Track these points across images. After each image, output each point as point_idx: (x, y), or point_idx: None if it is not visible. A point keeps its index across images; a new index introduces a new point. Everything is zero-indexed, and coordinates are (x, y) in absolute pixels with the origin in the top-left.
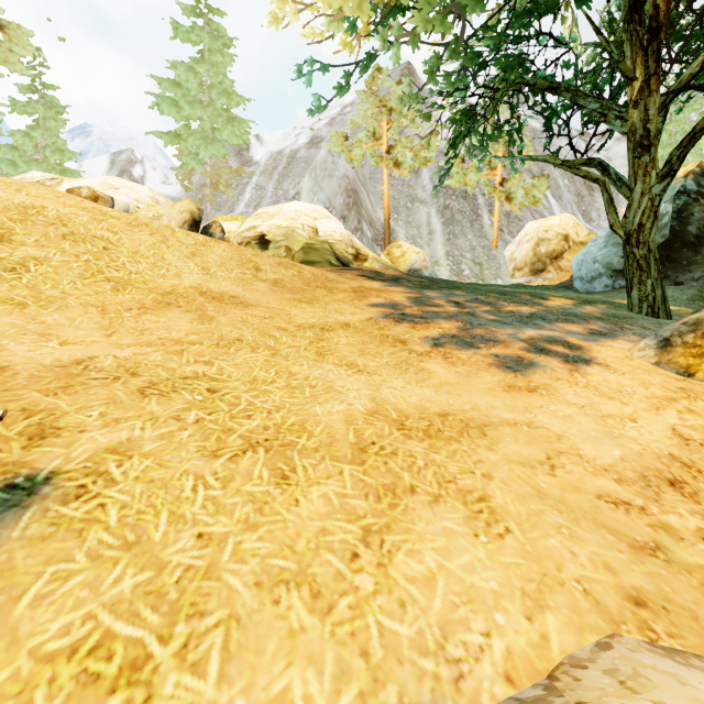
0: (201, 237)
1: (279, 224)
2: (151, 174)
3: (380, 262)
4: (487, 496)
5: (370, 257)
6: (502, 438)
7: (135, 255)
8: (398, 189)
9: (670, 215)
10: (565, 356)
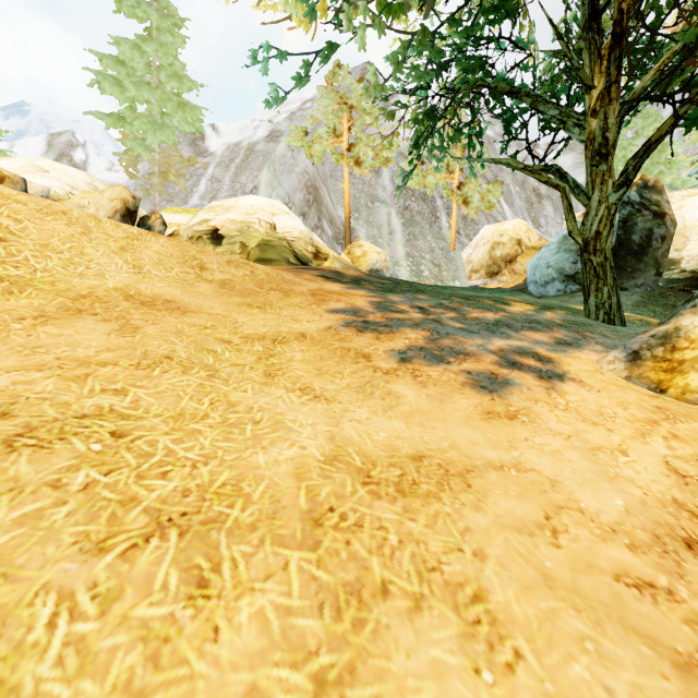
0: (135, 229)
1: (234, 219)
2: (94, 159)
3: (340, 261)
4: (484, 591)
5: (330, 256)
6: (489, 490)
7: (44, 249)
8: (359, 188)
9: (616, 224)
10: (539, 371)
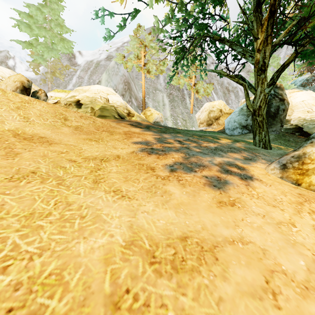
0: (27, 97)
1: (88, 96)
2: (19, 65)
3: (140, 117)
4: None
5: (135, 115)
6: (229, 261)
7: None
8: (149, 84)
9: None
10: (240, 175)
